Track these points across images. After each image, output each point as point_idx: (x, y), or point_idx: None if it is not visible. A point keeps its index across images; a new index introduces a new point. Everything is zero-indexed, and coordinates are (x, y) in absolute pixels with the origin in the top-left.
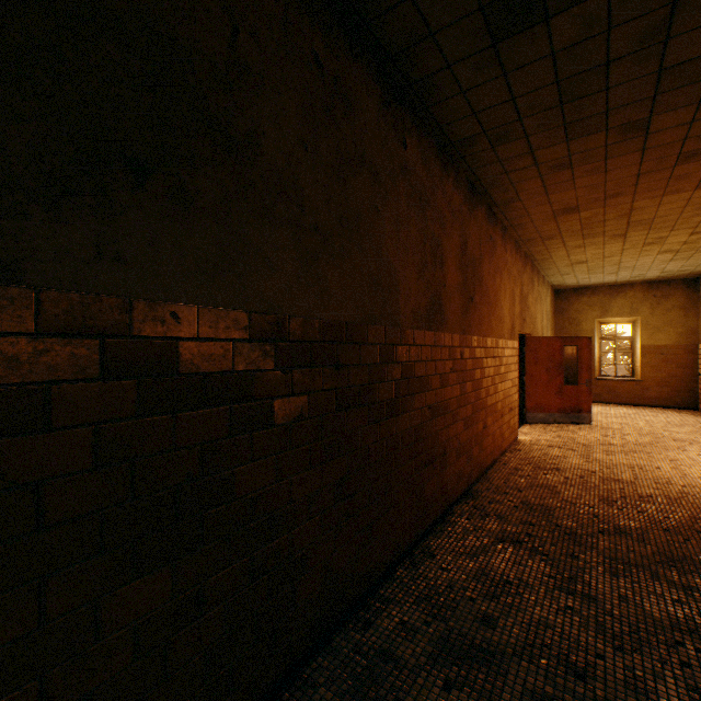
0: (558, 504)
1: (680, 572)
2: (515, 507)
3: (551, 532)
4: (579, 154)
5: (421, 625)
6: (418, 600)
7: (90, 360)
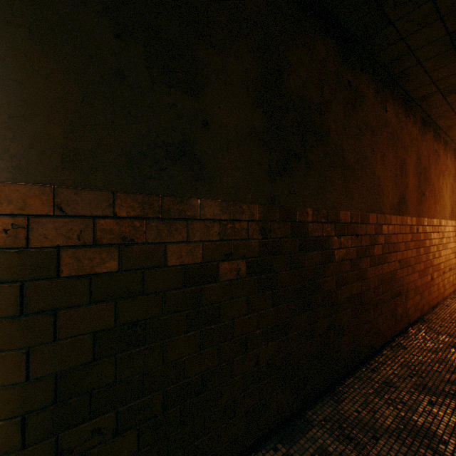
0: None
1: None
2: None
3: None
4: None
5: (406, 377)
6: (401, 366)
7: (287, 231)
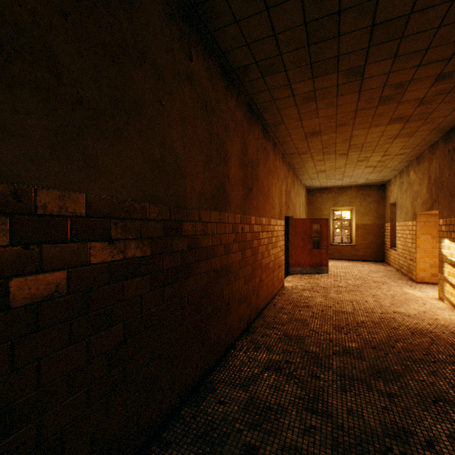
0: (307, 333)
1: (385, 381)
2: (279, 339)
3: (302, 358)
4: (321, 90)
5: None
6: (195, 440)
7: None
